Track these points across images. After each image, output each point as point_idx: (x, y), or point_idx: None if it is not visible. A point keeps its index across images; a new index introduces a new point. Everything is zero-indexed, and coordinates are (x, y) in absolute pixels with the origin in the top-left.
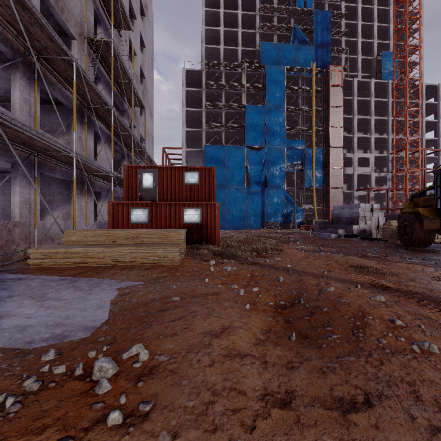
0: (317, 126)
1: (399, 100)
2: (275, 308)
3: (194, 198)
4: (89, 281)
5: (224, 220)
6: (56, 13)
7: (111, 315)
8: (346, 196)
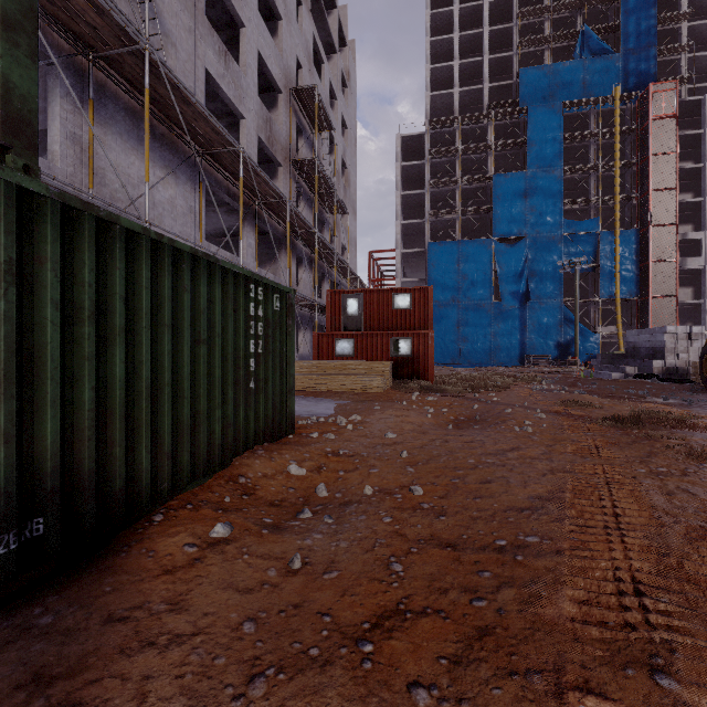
0: (626, 191)
1: None
2: (453, 420)
3: (406, 325)
4: (314, 398)
5: (459, 353)
6: (268, 150)
7: (336, 412)
8: (692, 309)
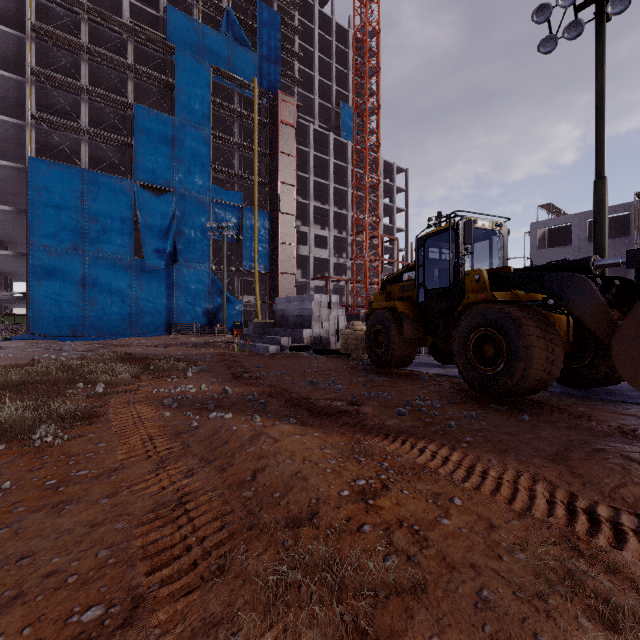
0: (261, 177)
1: (358, 169)
2: None
3: None
4: None
5: (85, 321)
6: None
7: None
8: (301, 287)
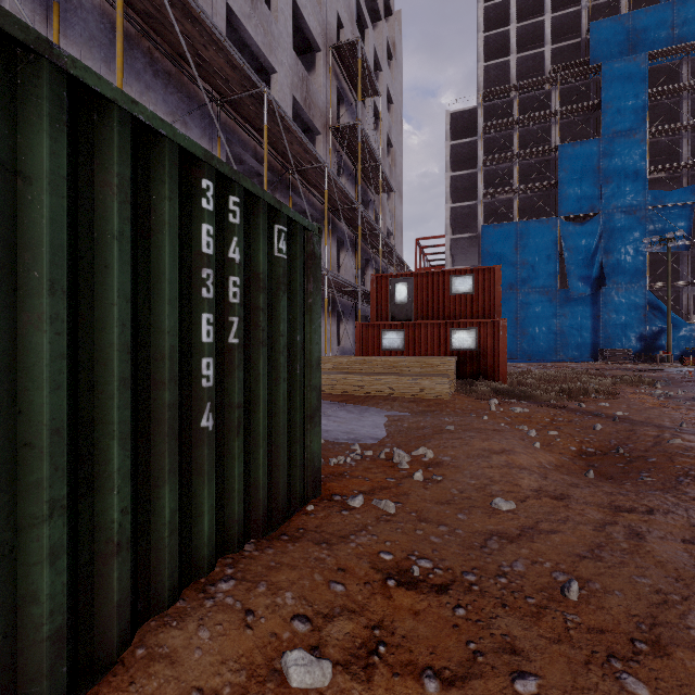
0: None
1: None
2: (577, 453)
3: (466, 313)
4: (356, 407)
5: (518, 347)
6: (304, 113)
7: (389, 433)
8: None
